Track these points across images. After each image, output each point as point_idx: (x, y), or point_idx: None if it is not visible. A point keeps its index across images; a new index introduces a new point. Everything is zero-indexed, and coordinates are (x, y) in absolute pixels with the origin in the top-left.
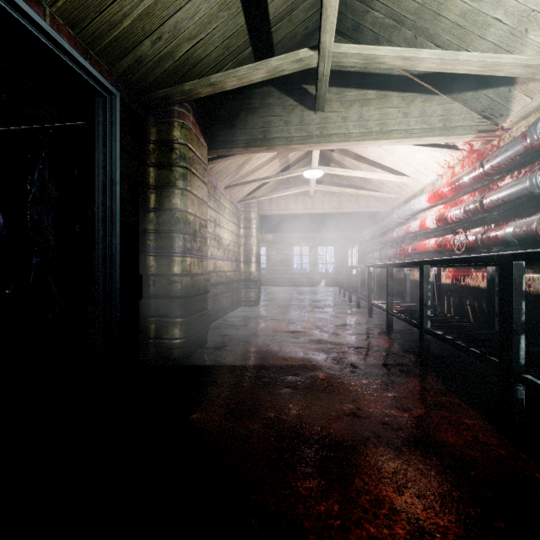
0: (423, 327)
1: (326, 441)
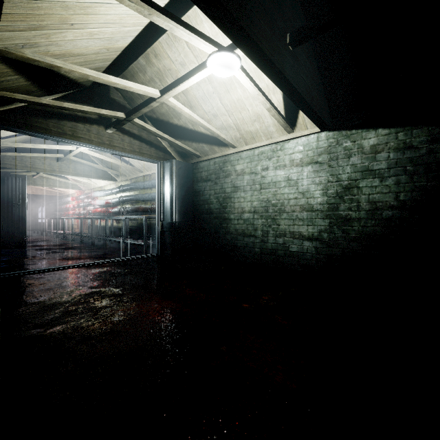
0: (64, 232)
1: (42, 243)
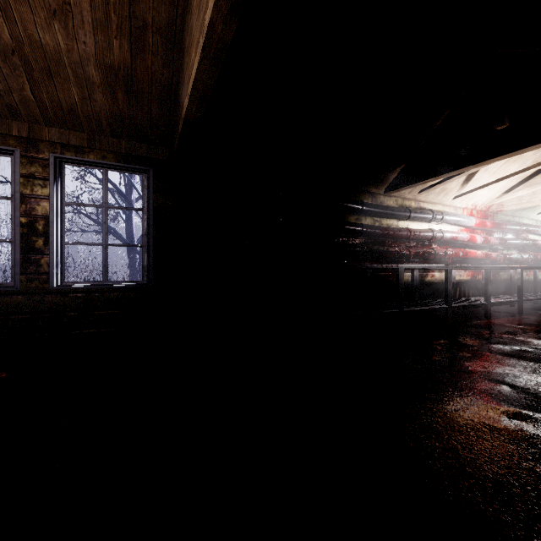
0: None
1: None
